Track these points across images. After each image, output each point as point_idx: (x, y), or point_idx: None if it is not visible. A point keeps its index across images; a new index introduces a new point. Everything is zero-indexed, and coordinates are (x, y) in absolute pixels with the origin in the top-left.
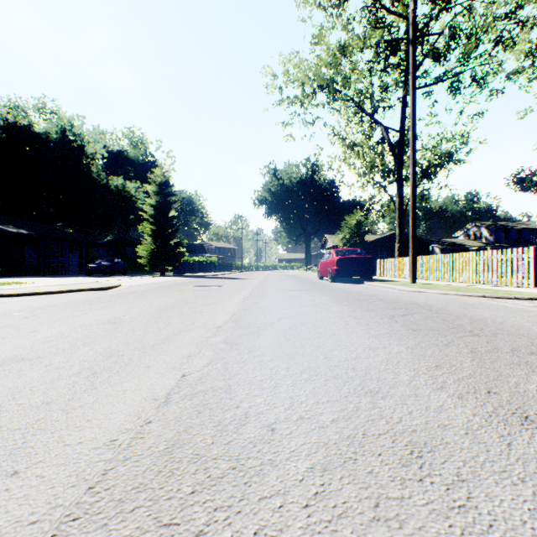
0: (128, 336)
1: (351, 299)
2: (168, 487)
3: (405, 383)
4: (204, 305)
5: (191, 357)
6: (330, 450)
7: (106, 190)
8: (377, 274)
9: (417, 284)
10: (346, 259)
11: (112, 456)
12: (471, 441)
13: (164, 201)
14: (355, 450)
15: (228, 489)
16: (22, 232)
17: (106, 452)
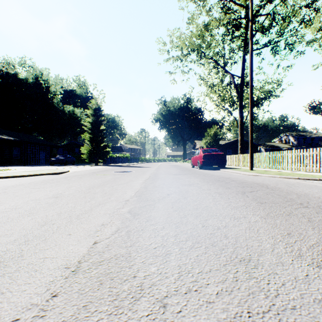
0: (62, 208)
1: (214, 180)
2: None
3: (269, 251)
4: (119, 185)
5: (104, 225)
6: None
7: (63, 113)
8: (227, 164)
9: (253, 170)
10: (208, 155)
11: None
12: None
13: (97, 120)
14: None
15: None
16: (10, 138)
17: None
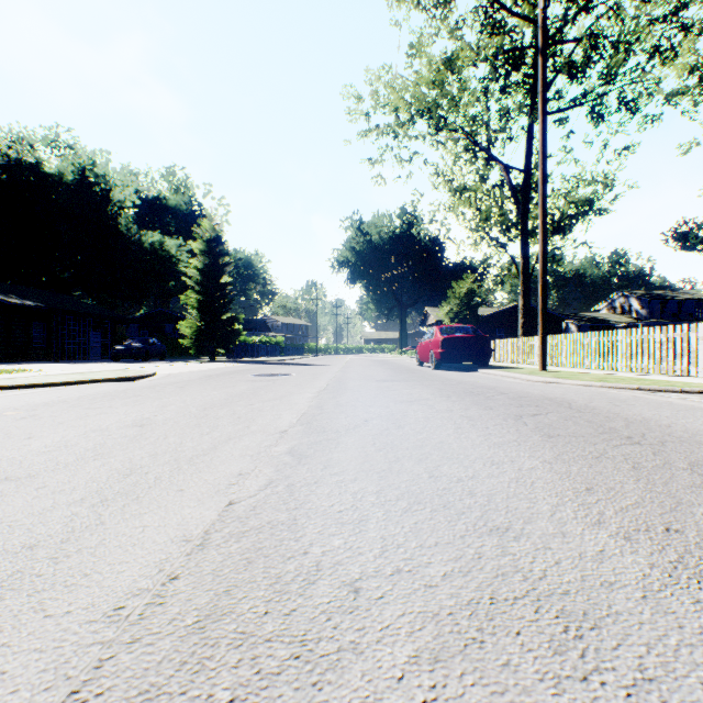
0: (158, 445)
1: (463, 392)
2: (193, 691)
3: (546, 516)
4: (264, 401)
5: (243, 475)
6: (442, 625)
7: (139, 248)
8: (494, 359)
9: (548, 372)
10: (454, 339)
11: (114, 635)
12: (654, 611)
13: (213, 263)
14: (480, 625)
15: (287, 695)
16: (27, 303)
17: (106, 629)
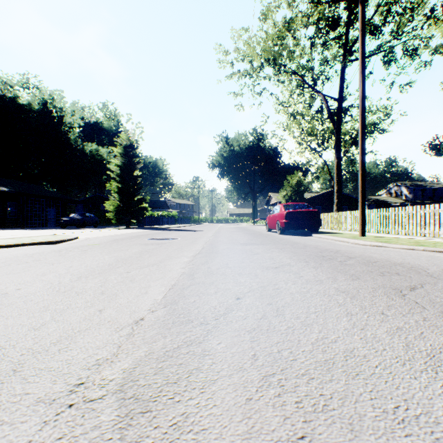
0: None
1: (315, 256)
2: None
3: None
4: (142, 267)
5: None
6: None
7: (82, 154)
8: None
9: (367, 236)
10: (294, 213)
11: None
12: None
13: (128, 162)
14: None
15: None
16: (2, 189)
17: None
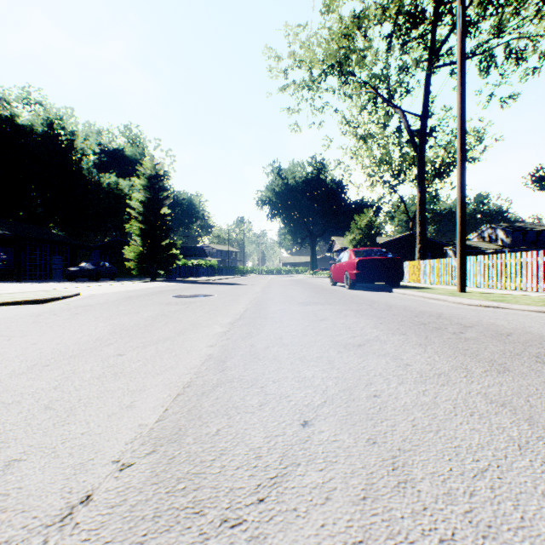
0: None
1: (412, 324)
2: None
3: None
4: (146, 345)
5: None
6: None
7: (98, 188)
8: None
9: (468, 293)
10: (368, 261)
11: None
12: None
13: (154, 197)
14: None
15: None
16: None
17: None
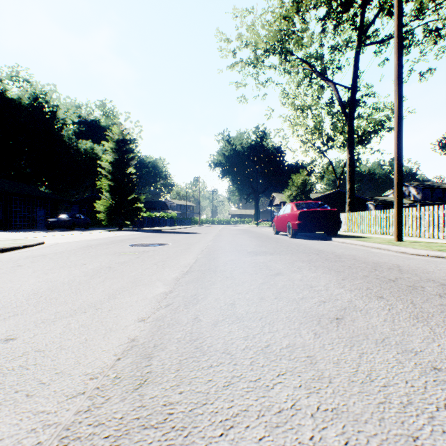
0: None
1: (379, 280)
2: None
3: None
4: (57, 318)
5: None
6: None
7: (76, 152)
8: None
9: (405, 242)
10: (309, 213)
11: None
12: None
13: (121, 158)
14: None
15: None
16: None
17: None
